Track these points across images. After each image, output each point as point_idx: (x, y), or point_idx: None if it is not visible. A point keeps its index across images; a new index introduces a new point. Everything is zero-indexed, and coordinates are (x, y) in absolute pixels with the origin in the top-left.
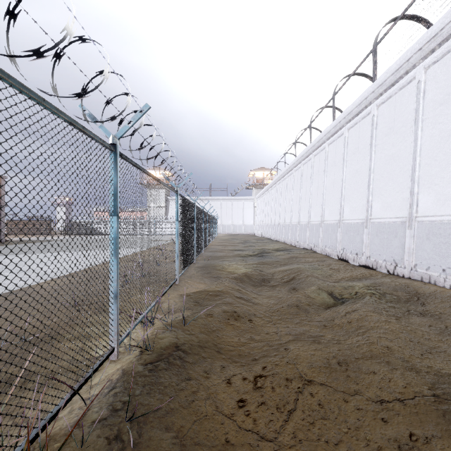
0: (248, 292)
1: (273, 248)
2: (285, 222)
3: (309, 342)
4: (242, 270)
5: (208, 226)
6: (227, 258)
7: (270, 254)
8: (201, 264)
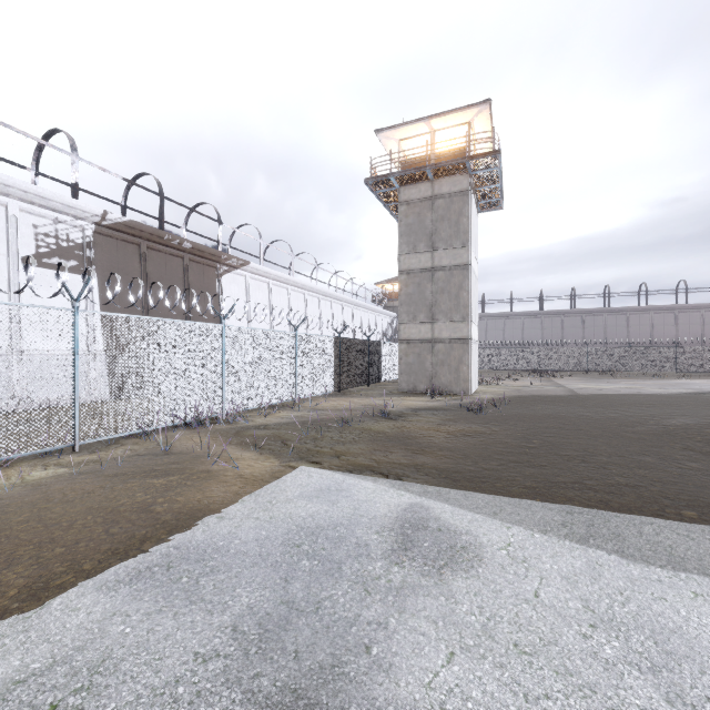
0: None
1: None
2: None
3: None
4: None
5: None
6: None
7: None
8: None
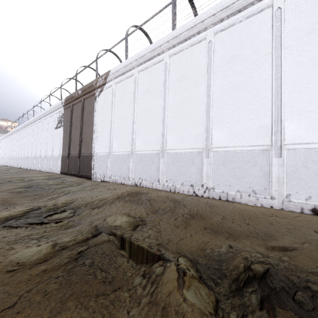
0: None
1: (2, 168)
2: (14, 156)
3: None
4: None
5: None
6: None
7: None
8: None
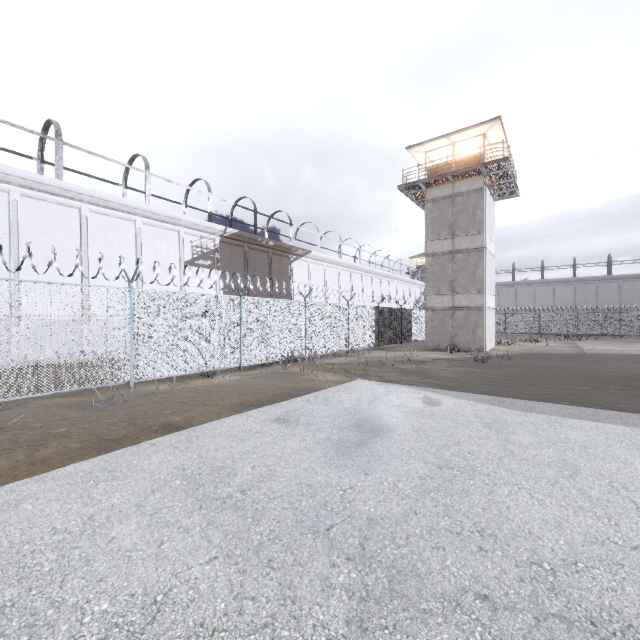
0: None
1: None
2: None
3: None
4: None
5: None
6: None
7: None
8: None
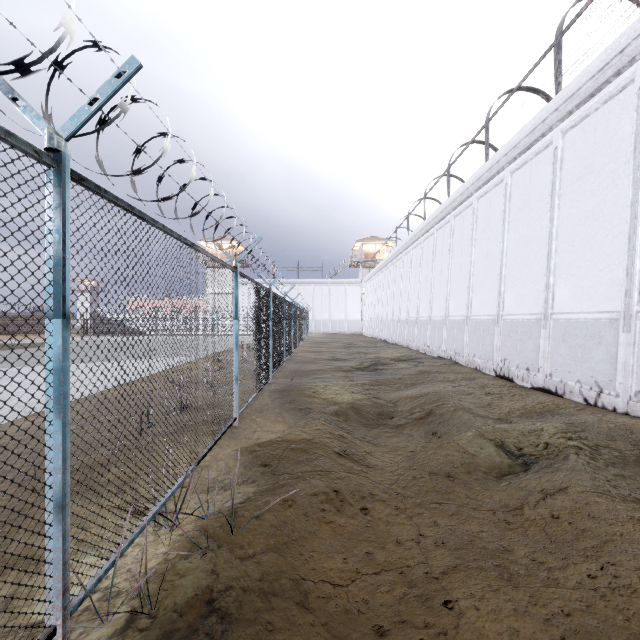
0: (357, 440)
1: (392, 356)
2: (409, 316)
3: (492, 578)
4: (345, 395)
5: (294, 323)
6: (323, 373)
7: (388, 366)
8: (281, 386)
